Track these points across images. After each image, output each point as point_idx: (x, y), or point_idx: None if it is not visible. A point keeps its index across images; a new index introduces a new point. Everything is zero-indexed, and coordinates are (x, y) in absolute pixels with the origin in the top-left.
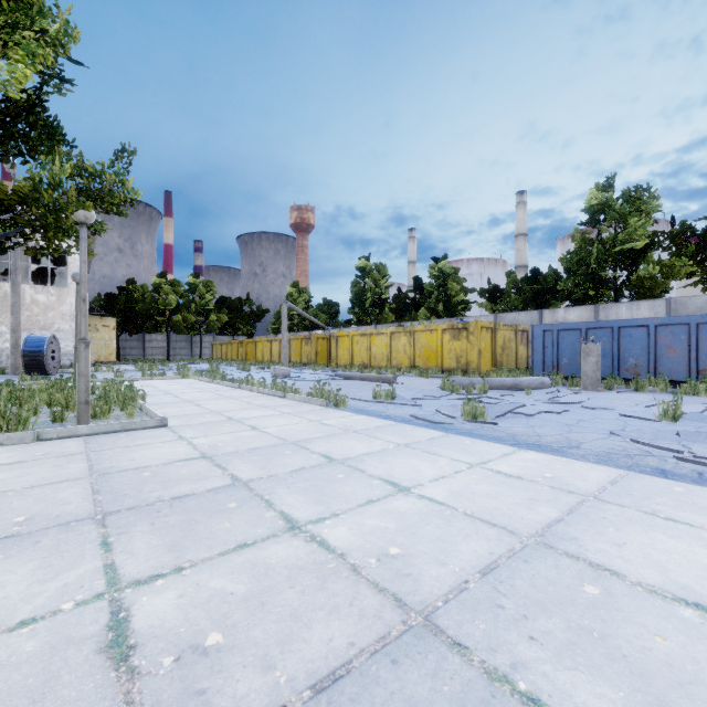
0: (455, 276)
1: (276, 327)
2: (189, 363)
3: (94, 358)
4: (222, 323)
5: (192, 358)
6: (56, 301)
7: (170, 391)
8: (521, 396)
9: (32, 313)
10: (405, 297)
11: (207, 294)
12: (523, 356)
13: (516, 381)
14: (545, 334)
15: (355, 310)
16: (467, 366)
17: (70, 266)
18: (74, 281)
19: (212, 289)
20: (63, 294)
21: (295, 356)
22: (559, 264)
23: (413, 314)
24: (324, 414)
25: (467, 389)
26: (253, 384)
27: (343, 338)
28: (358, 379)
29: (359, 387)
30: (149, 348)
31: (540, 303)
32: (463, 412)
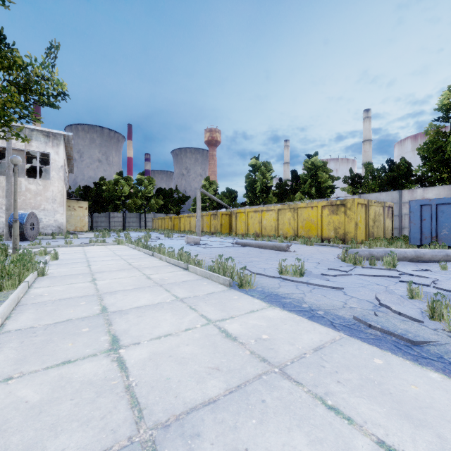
0: (324, 168)
1: (195, 208)
2: (136, 232)
3: (72, 228)
4: (159, 205)
5: (139, 228)
6: (43, 189)
7: (91, 258)
8: (439, 271)
9: (26, 197)
10: (285, 185)
11: (149, 186)
12: (388, 227)
13: (418, 253)
14: (422, 208)
15: (248, 195)
16: (345, 235)
17: (52, 165)
18: (12, 163)
19: (152, 183)
20: (47, 184)
21: (206, 227)
22: (397, 160)
23: (292, 196)
24: (226, 304)
25: (370, 261)
26: (164, 253)
27: (240, 214)
28: (255, 247)
29: (258, 255)
30: (113, 222)
31: (395, 186)
32: (447, 319)
